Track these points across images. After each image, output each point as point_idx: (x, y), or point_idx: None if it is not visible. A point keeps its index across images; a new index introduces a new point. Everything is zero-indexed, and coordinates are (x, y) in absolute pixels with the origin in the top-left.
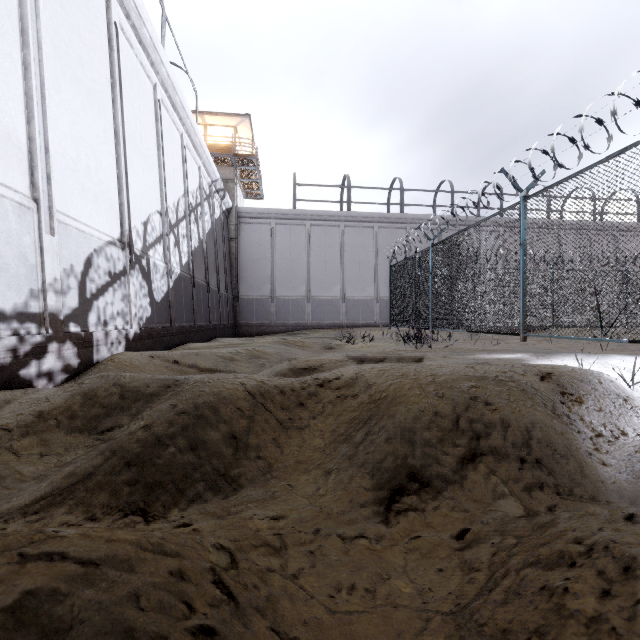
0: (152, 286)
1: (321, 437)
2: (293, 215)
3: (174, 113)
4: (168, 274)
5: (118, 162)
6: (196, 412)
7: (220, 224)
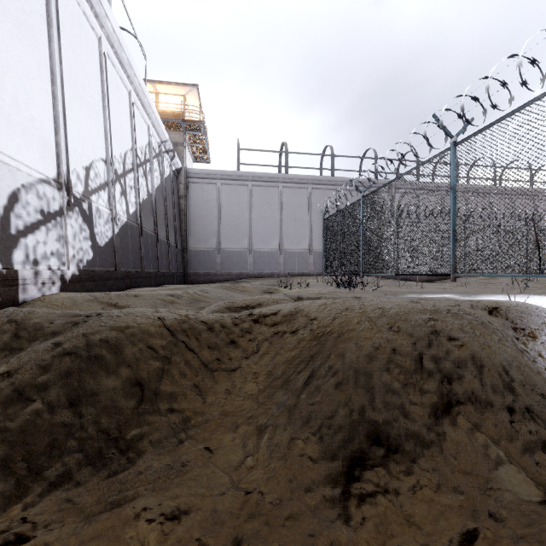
0: (94, 230)
1: (254, 381)
2: (237, 176)
3: (121, 70)
4: (113, 220)
5: (55, 102)
6: (87, 353)
7: (170, 182)
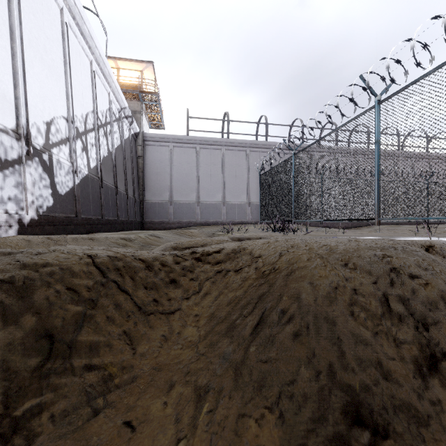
0: (55, 180)
1: (195, 325)
2: (186, 140)
3: (83, 40)
4: (74, 172)
5: (14, 58)
6: None
7: (129, 143)
